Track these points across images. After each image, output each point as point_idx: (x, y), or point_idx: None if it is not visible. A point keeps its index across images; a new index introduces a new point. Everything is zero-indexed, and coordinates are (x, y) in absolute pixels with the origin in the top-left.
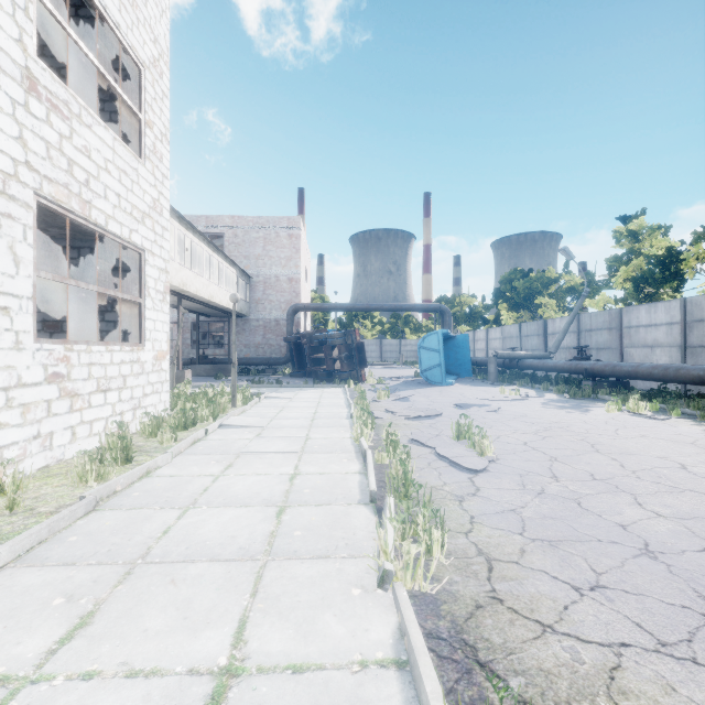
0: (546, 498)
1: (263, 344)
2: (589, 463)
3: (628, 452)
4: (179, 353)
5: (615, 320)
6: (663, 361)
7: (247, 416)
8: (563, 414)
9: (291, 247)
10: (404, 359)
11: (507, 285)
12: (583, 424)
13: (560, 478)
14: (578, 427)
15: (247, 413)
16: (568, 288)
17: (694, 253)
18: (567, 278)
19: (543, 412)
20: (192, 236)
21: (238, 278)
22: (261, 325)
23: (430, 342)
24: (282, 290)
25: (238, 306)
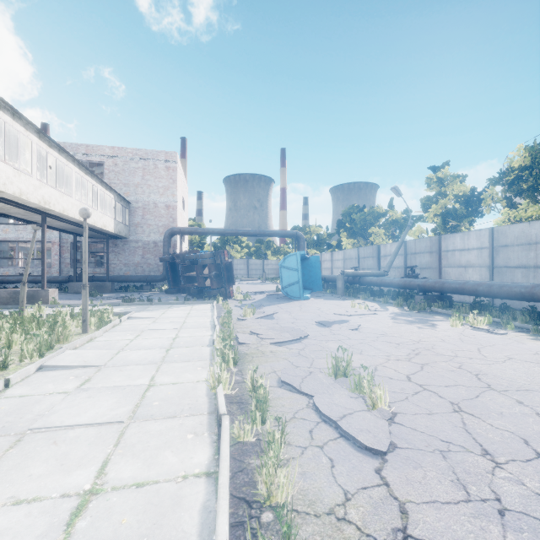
0: (523, 530)
1: (142, 263)
2: (502, 413)
3: (521, 386)
4: (43, 272)
5: (435, 245)
6: (475, 279)
7: (90, 347)
8: (417, 331)
9: (168, 178)
10: (266, 276)
11: (347, 218)
12: (444, 343)
13: (496, 457)
14: (443, 348)
15: (94, 342)
16: (393, 220)
17: (490, 194)
18: (391, 213)
19: (399, 328)
20: (57, 154)
21: (116, 202)
22: (140, 246)
23: (289, 262)
24: (160, 215)
25: (116, 228)
